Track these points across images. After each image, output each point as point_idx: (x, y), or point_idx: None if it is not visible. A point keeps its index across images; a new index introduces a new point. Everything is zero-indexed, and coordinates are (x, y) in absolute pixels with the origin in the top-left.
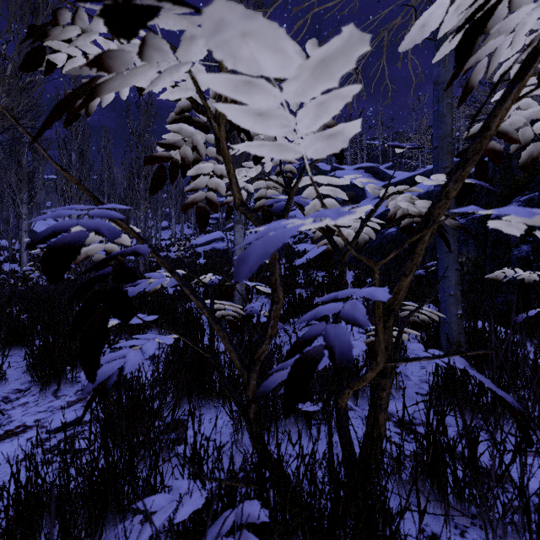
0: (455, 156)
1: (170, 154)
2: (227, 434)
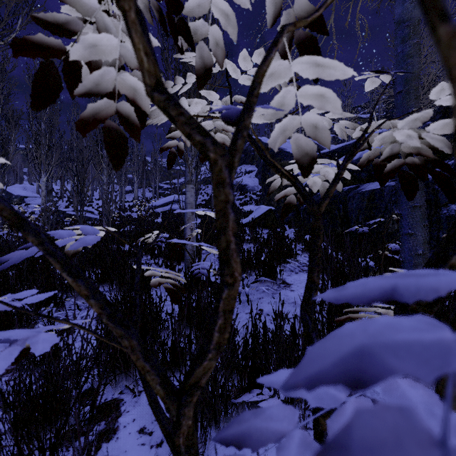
0: None
1: (62, 44)
2: None
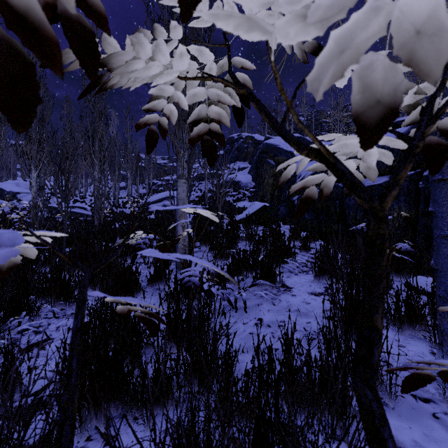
0: None
1: None
2: None
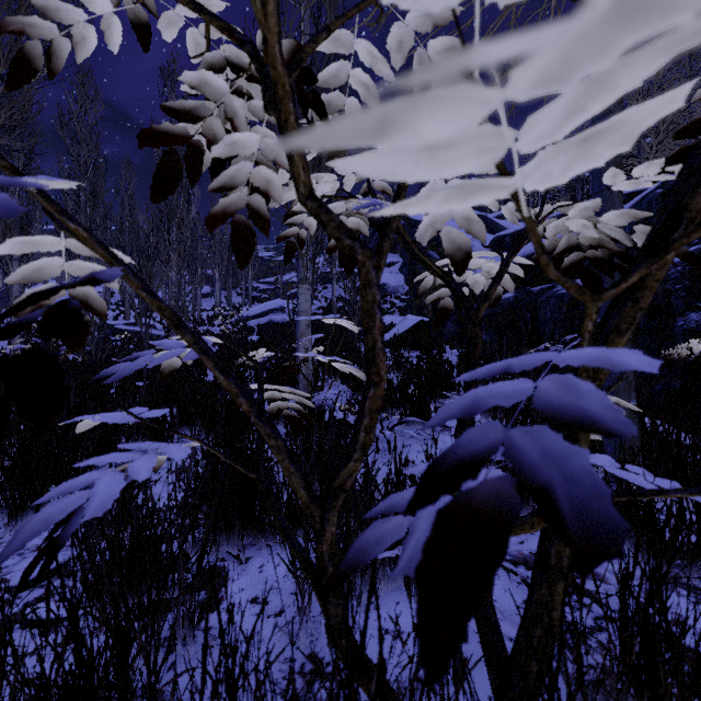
0: (673, 137)
1: (187, 131)
2: (286, 593)
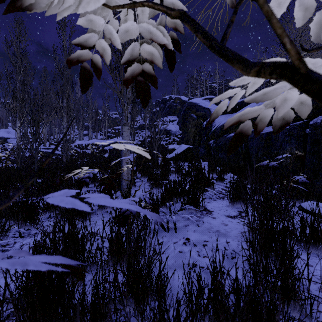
0: None
1: None
2: None
